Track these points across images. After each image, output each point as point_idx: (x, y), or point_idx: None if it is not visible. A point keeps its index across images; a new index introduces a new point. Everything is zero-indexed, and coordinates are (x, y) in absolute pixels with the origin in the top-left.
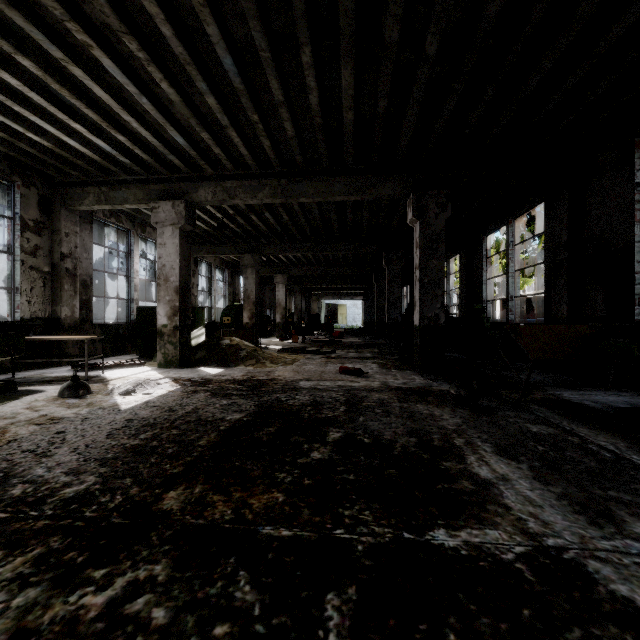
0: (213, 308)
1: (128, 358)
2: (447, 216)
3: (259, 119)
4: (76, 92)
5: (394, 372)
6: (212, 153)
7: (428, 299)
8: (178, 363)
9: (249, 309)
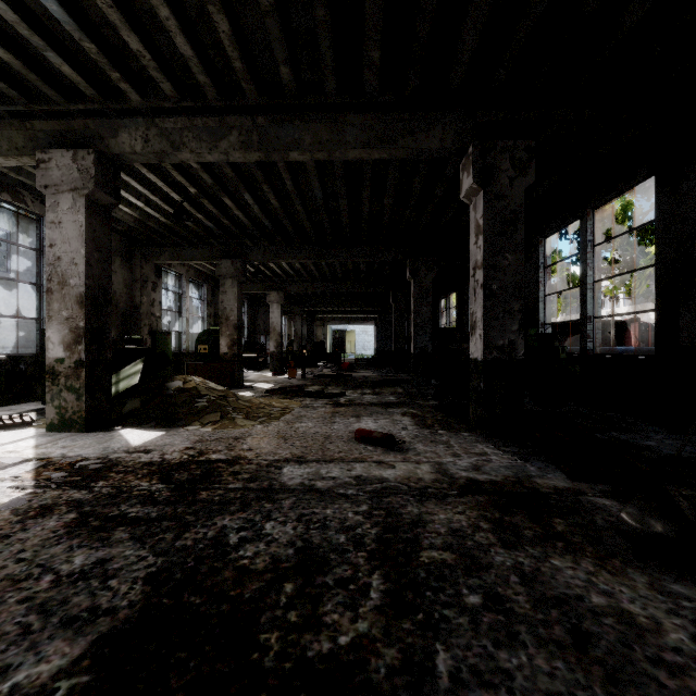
0: (185, 333)
1: (26, 409)
2: (529, 182)
3: None
4: None
5: (444, 436)
6: (132, 58)
7: (498, 317)
8: (83, 423)
9: (228, 334)
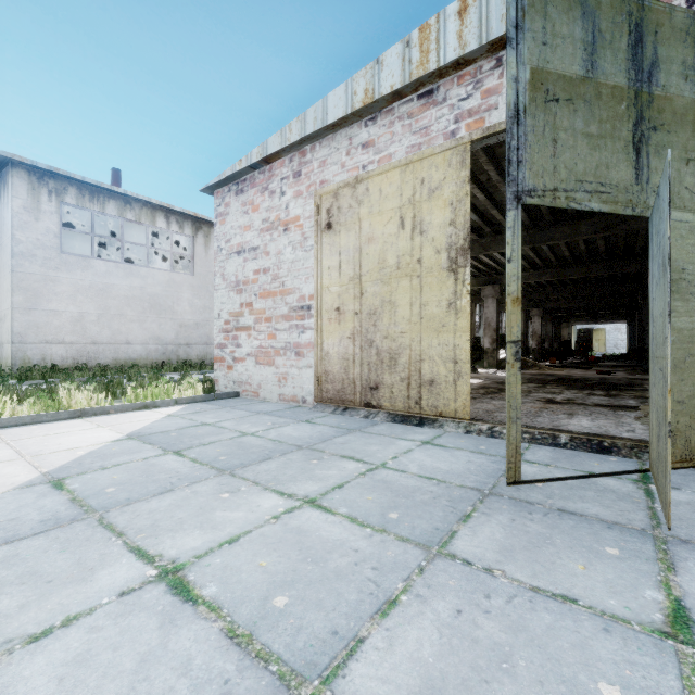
0: (482, 337)
1: None
2: None
3: (552, 254)
4: (475, 259)
5: (635, 375)
6: None
7: None
8: (495, 367)
9: None
